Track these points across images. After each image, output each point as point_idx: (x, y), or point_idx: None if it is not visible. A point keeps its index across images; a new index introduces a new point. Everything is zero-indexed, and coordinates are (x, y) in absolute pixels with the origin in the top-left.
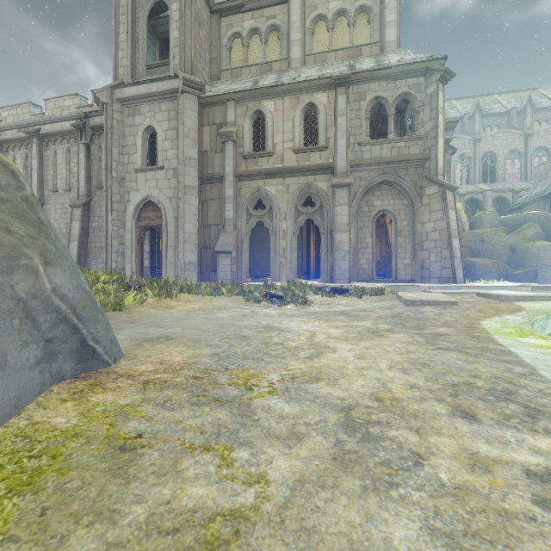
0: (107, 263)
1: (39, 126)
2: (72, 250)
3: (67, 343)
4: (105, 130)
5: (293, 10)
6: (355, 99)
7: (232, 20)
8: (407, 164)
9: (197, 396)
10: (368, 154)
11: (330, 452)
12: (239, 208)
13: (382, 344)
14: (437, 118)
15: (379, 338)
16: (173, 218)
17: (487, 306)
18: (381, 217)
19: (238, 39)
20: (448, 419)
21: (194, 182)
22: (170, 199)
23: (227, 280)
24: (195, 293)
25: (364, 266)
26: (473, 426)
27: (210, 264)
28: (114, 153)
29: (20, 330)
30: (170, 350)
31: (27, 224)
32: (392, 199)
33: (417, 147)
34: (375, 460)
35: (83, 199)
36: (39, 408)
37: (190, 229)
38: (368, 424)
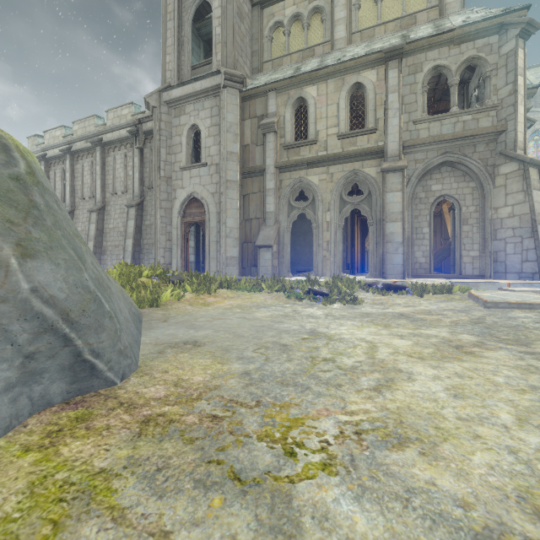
0: (156, 259)
1: (101, 136)
2: (128, 246)
3: (56, 359)
4: (154, 132)
5: None
6: (410, 72)
7: (273, 10)
8: (475, 139)
9: (208, 462)
10: (425, 132)
11: None
12: (280, 201)
13: (481, 370)
14: (516, 81)
15: (470, 358)
16: (215, 213)
17: None
18: (437, 205)
19: (279, 29)
20: None
21: (235, 177)
22: (213, 194)
23: (268, 275)
24: (235, 288)
25: (420, 259)
26: None
27: (251, 259)
28: (162, 154)
29: None
30: (193, 363)
31: (10, 206)
32: (455, 182)
33: (488, 119)
34: None
35: (137, 199)
36: None
37: (232, 223)
38: None
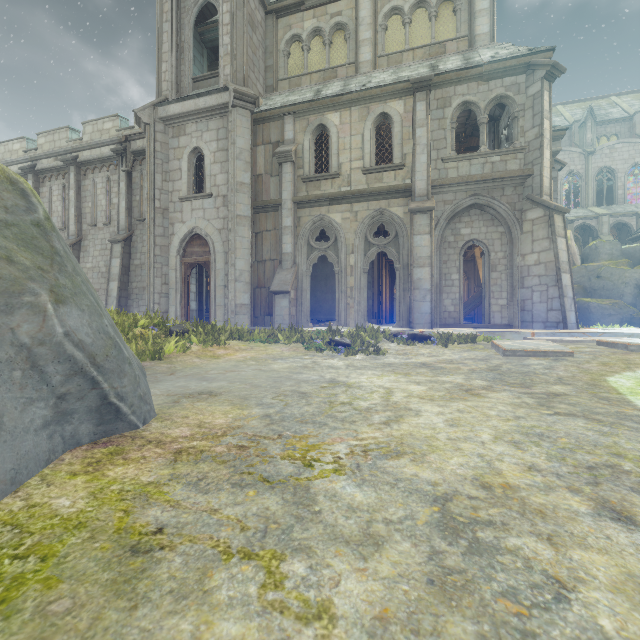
0: (149, 306)
1: (76, 153)
2: (112, 291)
3: (84, 401)
4: (147, 154)
5: (362, 4)
6: (438, 106)
7: (290, 20)
8: (503, 182)
9: (240, 473)
10: (453, 172)
11: (423, 570)
12: (299, 241)
13: (480, 407)
14: (542, 124)
15: (475, 398)
16: (222, 253)
17: (613, 358)
18: (469, 249)
19: (297, 42)
20: (592, 522)
21: (246, 211)
22: (220, 231)
23: (285, 324)
24: (247, 339)
25: (449, 308)
26: (634, 535)
27: (265, 306)
28: (157, 180)
29: (22, 384)
30: (213, 410)
31: (37, 253)
32: (484, 226)
33: (515, 162)
34: (493, 587)
35: (124, 233)
36: (42, 484)
37: (242, 265)
38: (474, 524)
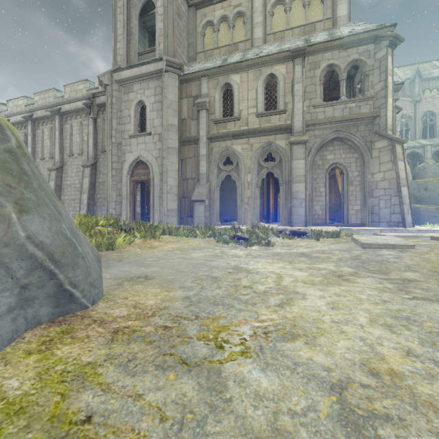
0: (108, 210)
1: (60, 106)
2: (83, 200)
3: (44, 289)
4: (107, 106)
5: None
6: (311, 68)
7: (205, 11)
8: (358, 121)
9: (163, 354)
10: (321, 115)
11: None
12: (211, 165)
13: (352, 291)
14: (387, 79)
15: (346, 283)
16: (158, 173)
17: None
18: (331, 170)
19: (210, 26)
20: None
21: (174, 144)
22: (156, 158)
23: (201, 223)
24: (175, 234)
25: (318, 212)
26: None
27: (188, 211)
28: (114, 123)
29: None
30: (146, 292)
31: (7, 173)
32: (343, 153)
33: (367, 107)
34: None
35: (92, 160)
36: (0, 363)
37: (172, 182)
38: (373, 419)
